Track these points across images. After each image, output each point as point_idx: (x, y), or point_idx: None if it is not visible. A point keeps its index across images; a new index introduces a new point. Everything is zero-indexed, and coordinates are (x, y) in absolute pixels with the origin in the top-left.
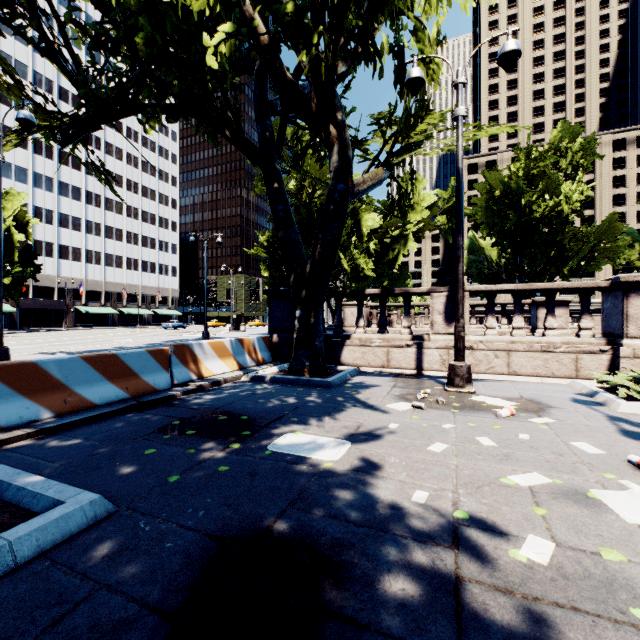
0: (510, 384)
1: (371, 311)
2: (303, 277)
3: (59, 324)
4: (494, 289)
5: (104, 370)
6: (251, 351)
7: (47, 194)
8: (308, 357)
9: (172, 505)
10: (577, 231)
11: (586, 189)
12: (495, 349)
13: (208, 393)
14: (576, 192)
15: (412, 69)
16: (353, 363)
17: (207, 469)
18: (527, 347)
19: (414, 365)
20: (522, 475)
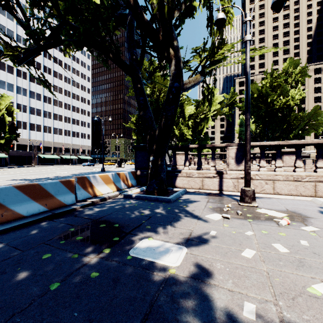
0: (276, 200)
1: (190, 157)
2: (154, 137)
3: (30, 163)
4: (265, 144)
5: (30, 194)
6: (125, 180)
7: (23, 97)
8: (157, 184)
9: (43, 321)
10: (297, 115)
11: (303, 93)
12: (265, 179)
13: (97, 206)
14: (297, 94)
15: (219, 13)
16: (182, 186)
17: (82, 275)
18: (285, 178)
19: (217, 188)
20: (322, 284)
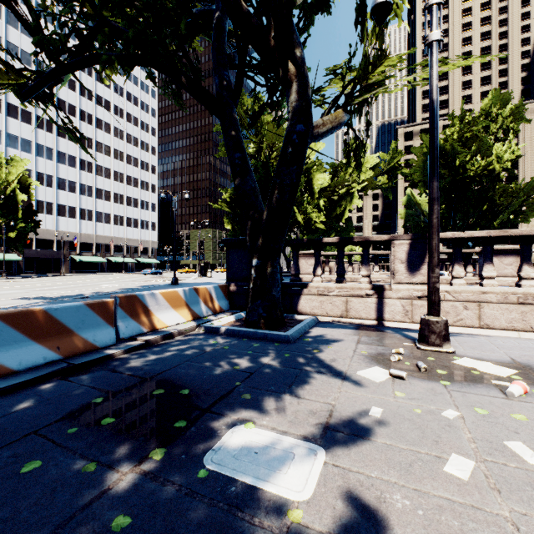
0: (486, 340)
1: (323, 259)
2: (260, 224)
3: (58, 271)
4: (463, 236)
5: (27, 329)
6: (208, 300)
7: (48, 162)
8: (265, 308)
9: None
10: (507, 187)
11: (517, 149)
12: (464, 300)
13: (155, 350)
14: (507, 152)
15: None
16: (310, 312)
17: (94, 523)
18: (501, 298)
19: (374, 315)
20: None
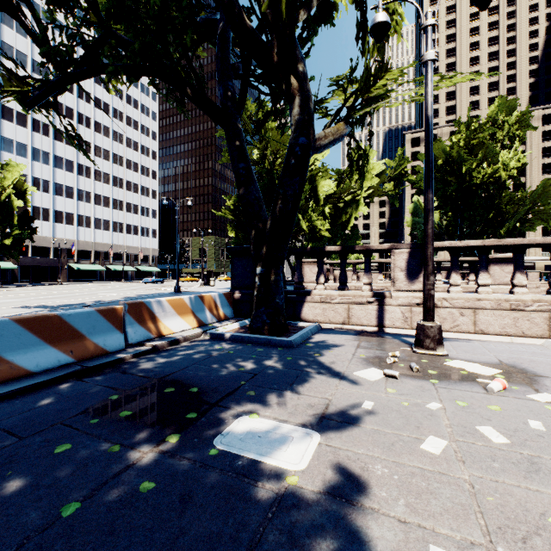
0: (480, 344)
1: (328, 268)
2: (264, 233)
3: (54, 279)
4: (459, 245)
5: (43, 333)
6: (213, 307)
7: (44, 166)
8: (269, 314)
9: None
10: (513, 195)
11: (522, 157)
12: (460, 307)
13: (163, 354)
14: (513, 160)
15: (377, 14)
16: (313, 319)
17: (124, 487)
18: (495, 305)
19: (375, 322)
20: None
